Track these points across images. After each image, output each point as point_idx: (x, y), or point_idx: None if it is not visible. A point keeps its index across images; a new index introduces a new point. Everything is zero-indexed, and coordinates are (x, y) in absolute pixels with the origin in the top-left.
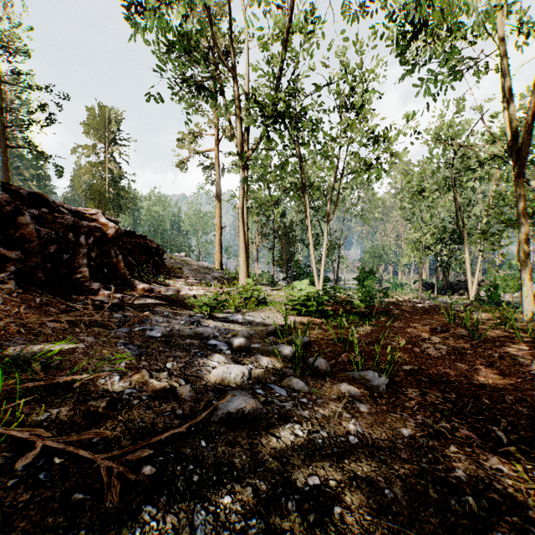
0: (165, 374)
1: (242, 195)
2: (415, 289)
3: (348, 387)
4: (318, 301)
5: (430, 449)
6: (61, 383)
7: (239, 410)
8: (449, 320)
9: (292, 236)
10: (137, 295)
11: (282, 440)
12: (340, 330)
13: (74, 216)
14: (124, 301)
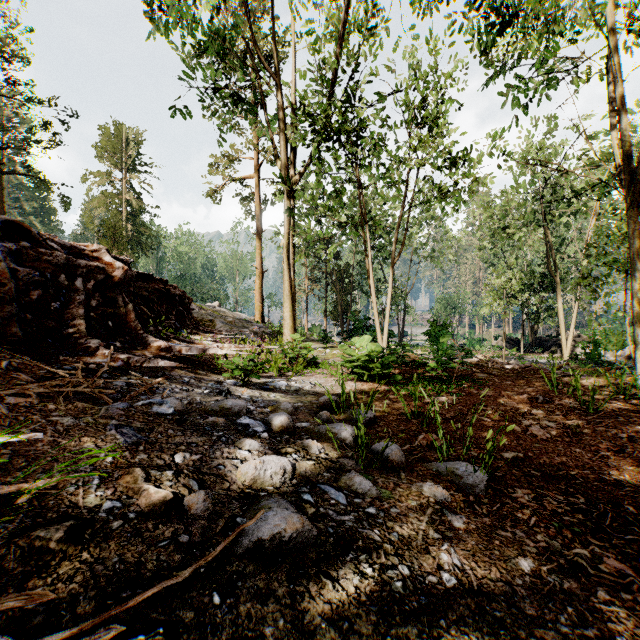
0: (169, 473)
1: (288, 230)
2: (497, 346)
3: (433, 488)
4: (382, 362)
5: (567, 596)
6: (2, 495)
7: (275, 536)
8: (550, 387)
9: (349, 282)
10: (149, 355)
11: (342, 584)
12: (414, 402)
13: (69, 252)
14: (129, 363)
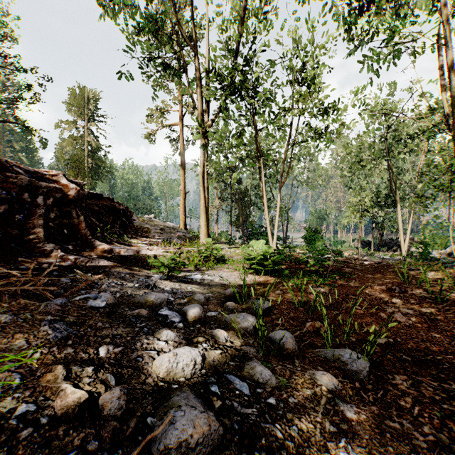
0: (89, 369)
1: (203, 161)
2: (354, 246)
3: (324, 377)
4: (274, 260)
5: None
6: None
7: (182, 443)
8: (402, 279)
9: (248, 200)
10: (94, 256)
11: None
12: (301, 293)
13: (33, 176)
14: (76, 263)
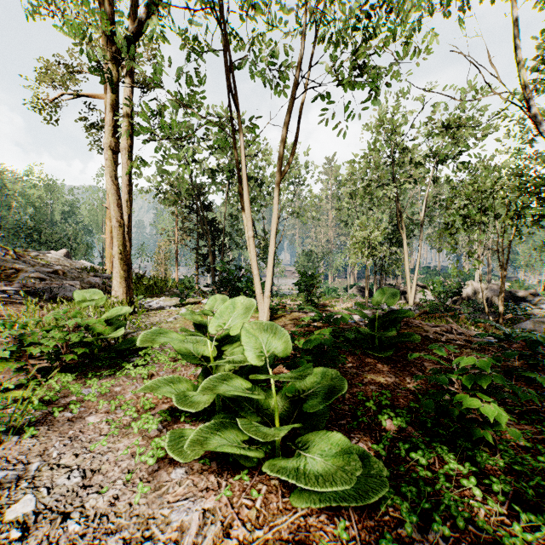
0: None
1: (111, 119)
2: (353, 294)
3: None
4: (298, 396)
5: None
6: None
7: None
8: None
9: (221, 233)
10: None
11: None
12: None
13: None
14: None
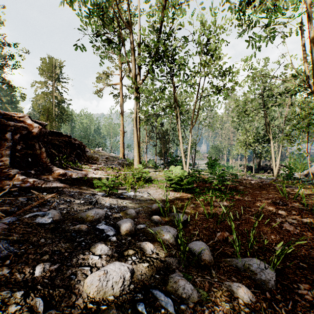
0: (18, 295)
1: (136, 109)
2: (241, 170)
3: (240, 290)
4: (188, 181)
5: None
6: None
7: None
8: (282, 195)
9: (167, 138)
10: (51, 178)
11: None
12: (210, 207)
13: (3, 117)
14: (34, 185)
